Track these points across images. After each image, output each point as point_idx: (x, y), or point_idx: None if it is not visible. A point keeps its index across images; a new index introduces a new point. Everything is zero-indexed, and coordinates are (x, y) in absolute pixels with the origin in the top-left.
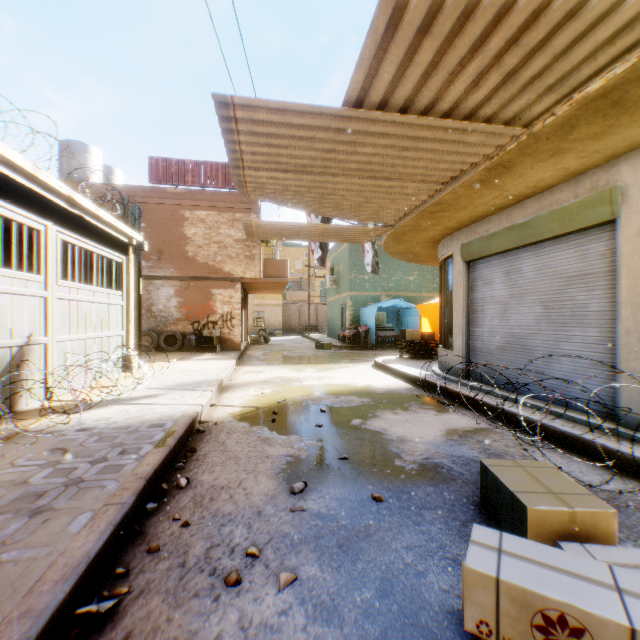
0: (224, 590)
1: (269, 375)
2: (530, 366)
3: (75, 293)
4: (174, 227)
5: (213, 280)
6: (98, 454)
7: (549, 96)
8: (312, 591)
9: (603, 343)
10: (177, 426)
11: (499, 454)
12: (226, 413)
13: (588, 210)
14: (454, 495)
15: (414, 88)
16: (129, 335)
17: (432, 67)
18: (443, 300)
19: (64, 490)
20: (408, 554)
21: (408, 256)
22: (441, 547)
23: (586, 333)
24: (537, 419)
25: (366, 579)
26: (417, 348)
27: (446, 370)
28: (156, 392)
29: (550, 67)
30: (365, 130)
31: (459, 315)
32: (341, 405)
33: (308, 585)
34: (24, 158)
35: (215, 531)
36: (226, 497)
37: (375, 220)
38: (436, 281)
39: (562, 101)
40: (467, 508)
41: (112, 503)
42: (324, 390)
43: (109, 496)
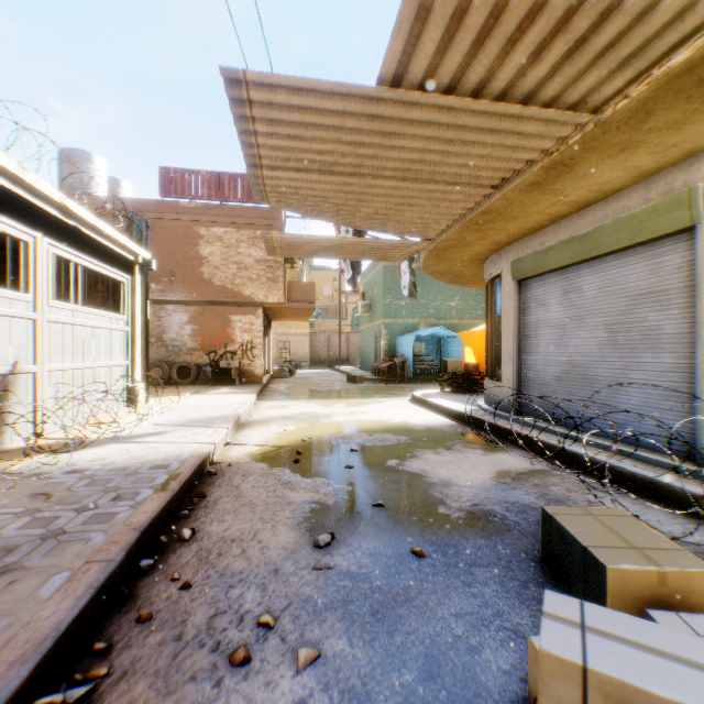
0: (228, 671)
1: (293, 410)
2: (592, 399)
3: (70, 316)
4: (188, 246)
5: (231, 305)
6: (87, 500)
7: (623, 73)
8: (339, 673)
9: (679, 371)
10: (184, 467)
11: (560, 500)
12: (243, 453)
13: (662, 216)
14: (510, 549)
15: (462, 62)
16: (135, 365)
17: (485, 33)
18: (490, 325)
19: (40, 544)
20: (458, 623)
21: (450, 277)
22: (498, 614)
23: (659, 359)
24: (602, 459)
25: (406, 656)
26: (460, 380)
27: (495, 403)
28: (163, 429)
29: (627, 33)
30: (403, 117)
31: (509, 342)
32: (375, 444)
33: (334, 664)
34: (7, 156)
35: (221, 594)
36: (237, 552)
37: (413, 233)
38: (480, 307)
39: (638, 80)
40: (526, 565)
41: (96, 560)
42: (355, 427)
43: (94, 551)
